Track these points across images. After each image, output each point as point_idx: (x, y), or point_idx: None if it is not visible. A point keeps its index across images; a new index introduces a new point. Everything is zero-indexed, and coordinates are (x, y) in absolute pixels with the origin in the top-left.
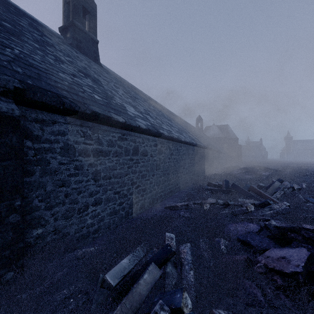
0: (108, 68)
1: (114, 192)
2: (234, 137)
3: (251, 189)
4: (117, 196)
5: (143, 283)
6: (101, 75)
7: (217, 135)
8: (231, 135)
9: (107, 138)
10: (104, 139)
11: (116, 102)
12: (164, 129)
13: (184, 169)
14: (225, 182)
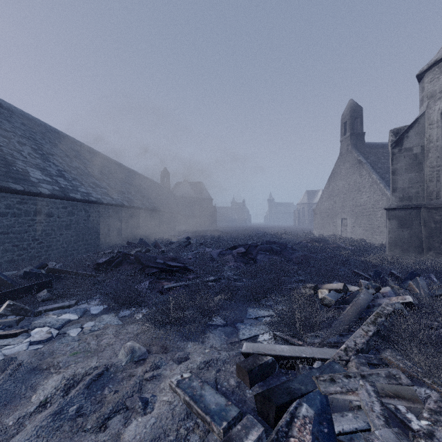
0: (12, 106)
1: (12, 245)
2: (208, 197)
3: (156, 243)
4: (17, 248)
5: (22, 271)
6: (0, 129)
7: (188, 194)
8: (205, 195)
9: (5, 203)
10: (2, 203)
11: (17, 168)
12: (80, 192)
13: (110, 231)
14: (139, 240)
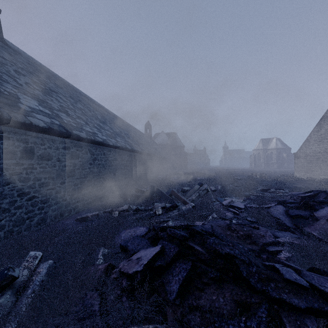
0: (21, 50)
1: None
2: (181, 145)
3: (172, 193)
4: None
5: None
6: None
7: (165, 142)
8: (178, 143)
9: None
10: None
11: None
12: (85, 130)
13: (115, 175)
14: (151, 188)
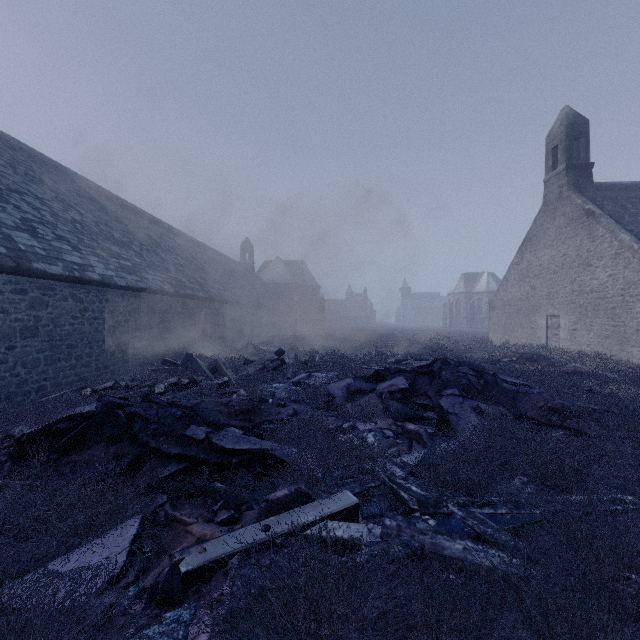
0: None
1: None
2: (312, 284)
3: (217, 364)
4: None
5: None
6: None
7: (282, 279)
8: (308, 280)
9: None
10: None
11: None
12: (64, 261)
13: (136, 338)
14: (185, 357)
